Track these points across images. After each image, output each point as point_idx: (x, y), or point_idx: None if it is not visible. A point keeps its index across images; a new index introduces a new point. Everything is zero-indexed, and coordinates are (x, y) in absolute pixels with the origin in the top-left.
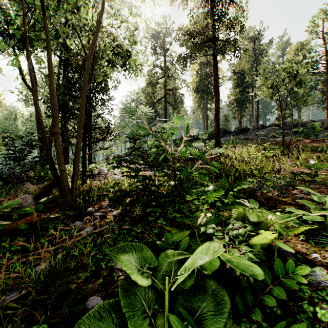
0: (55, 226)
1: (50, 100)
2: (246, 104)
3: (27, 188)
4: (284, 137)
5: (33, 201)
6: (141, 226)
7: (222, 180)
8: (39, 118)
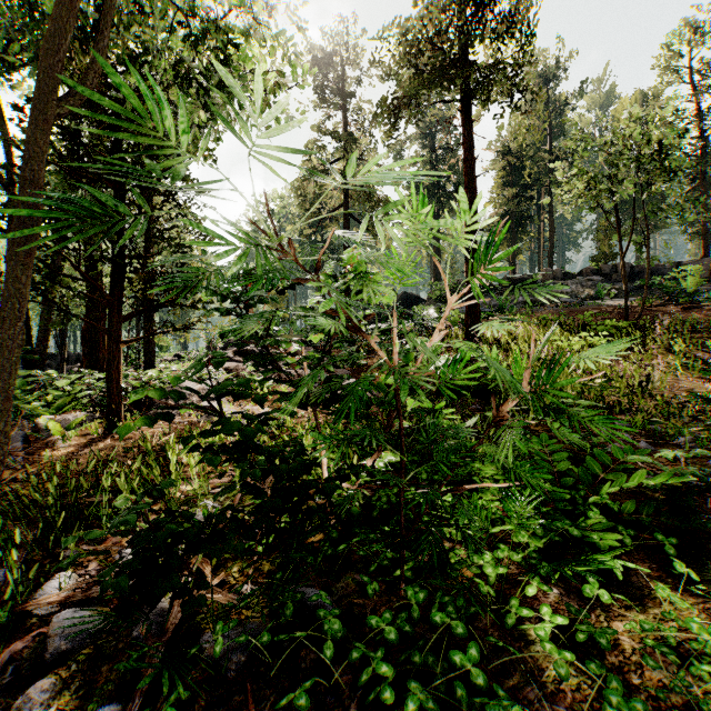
0: None
1: None
2: (525, 226)
3: None
4: (615, 298)
5: None
6: None
7: (540, 438)
8: None
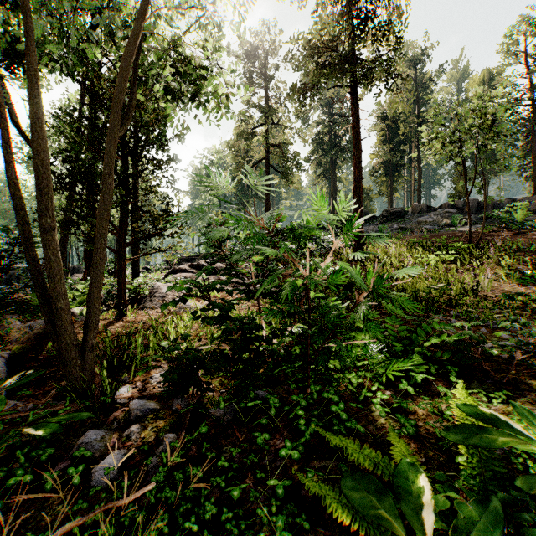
0: (30, 456)
1: (33, 155)
2: (400, 171)
3: (8, 329)
4: (466, 226)
5: (4, 368)
6: (236, 447)
7: (391, 318)
8: (15, 195)
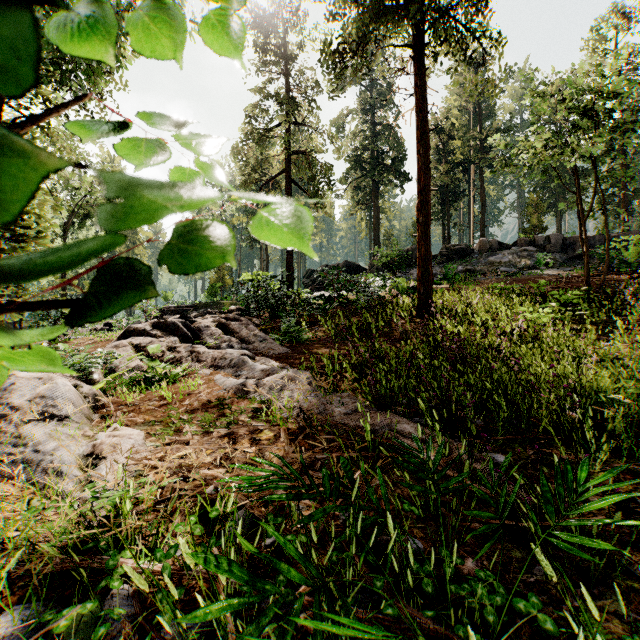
0: None
1: None
2: (459, 200)
3: None
4: (551, 268)
5: None
6: None
7: None
8: None
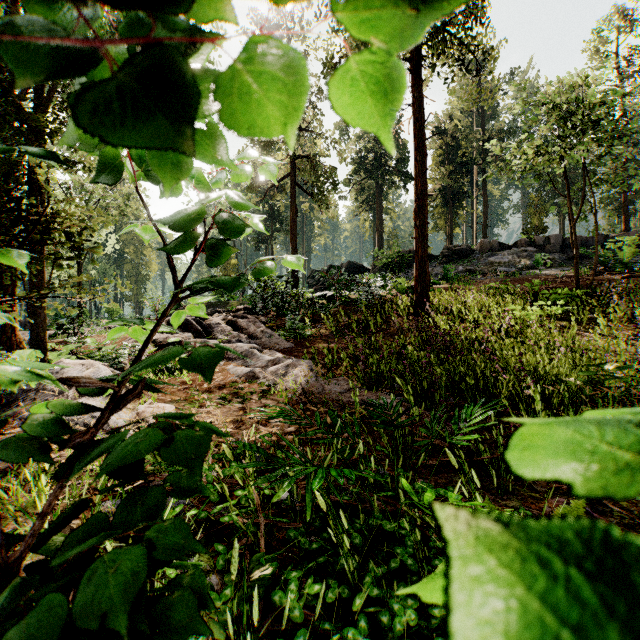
0: None
1: None
2: (461, 201)
3: None
4: (550, 268)
5: None
6: None
7: None
8: None
